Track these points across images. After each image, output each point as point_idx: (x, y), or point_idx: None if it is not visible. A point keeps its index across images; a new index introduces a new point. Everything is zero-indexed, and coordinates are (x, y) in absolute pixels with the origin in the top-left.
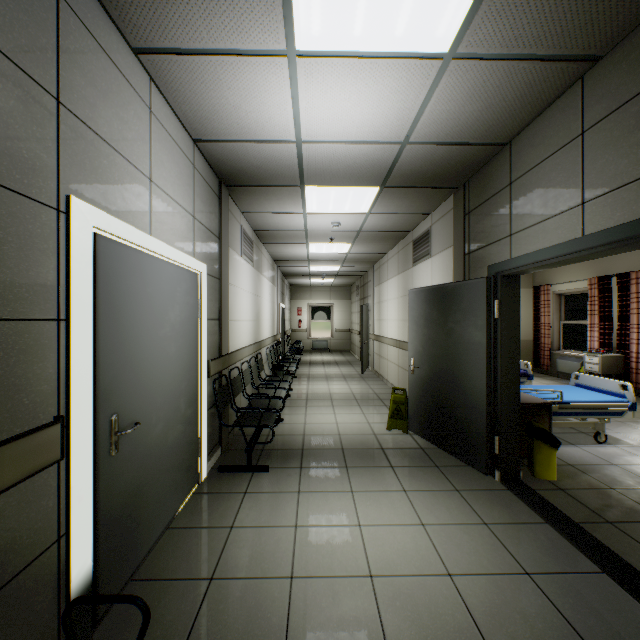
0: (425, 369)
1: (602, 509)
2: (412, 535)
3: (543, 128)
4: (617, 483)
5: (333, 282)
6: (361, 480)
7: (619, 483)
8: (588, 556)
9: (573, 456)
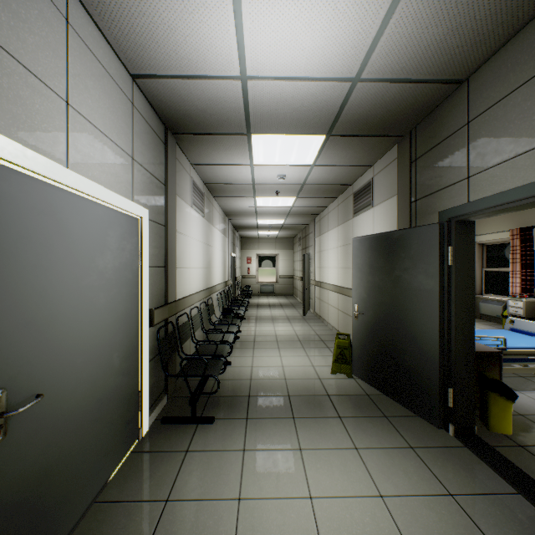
0: (370, 316)
1: None
2: (371, 512)
3: (513, 55)
4: None
5: (278, 234)
6: (309, 434)
7: None
8: None
9: (520, 404)
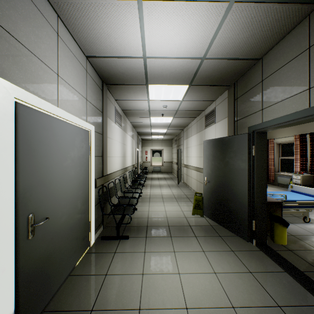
0: (213, 183)
1: None
2: (209, 280)
3: (283, 47)
4: None
5: (163, 138)
6: (179, 244)
7: None
8: (313, 294)
9: (293, 230)
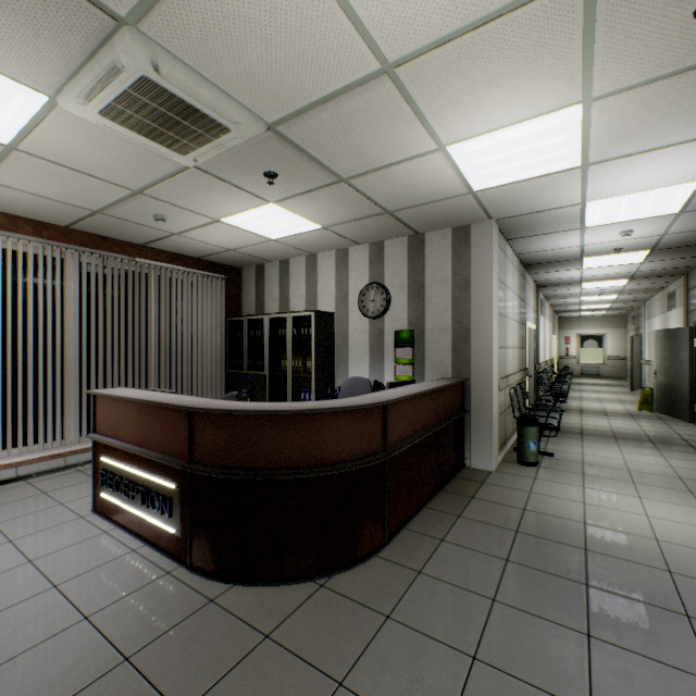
0: (661, 375)
1: None
2: (632, 426)
3: None
4: None
5: (604, 313)
6: (612, 418)
7: None
8: None
9: None
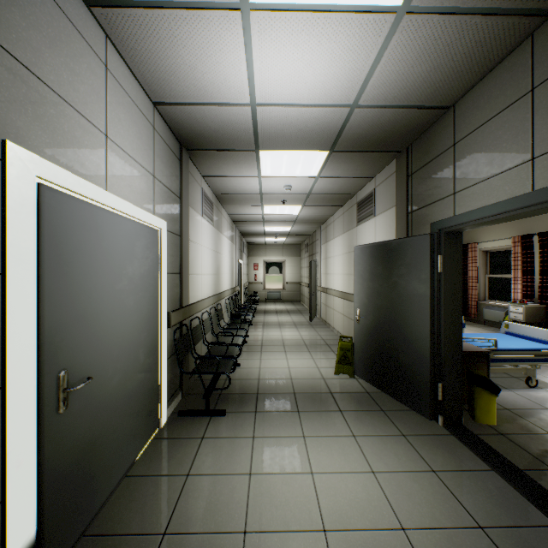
0: (370, 319)
1: (544, 455)
2: (363, 484)
3: (489, 89)
4: None
5: (285, 241)
6: (312, 425)
7: None
8: (539, 508)
9: (508, 400)
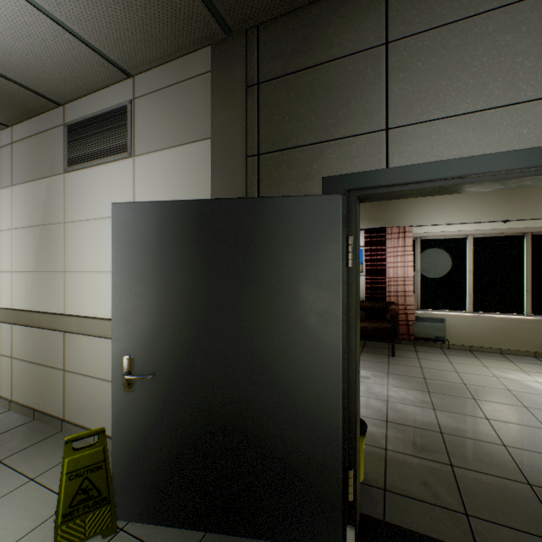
0: (173, 376)
1: (435, 494)
2: None
3: None
4: (376, 437)
5: None
6: None
7: (376, 436)
8: None
9: None
